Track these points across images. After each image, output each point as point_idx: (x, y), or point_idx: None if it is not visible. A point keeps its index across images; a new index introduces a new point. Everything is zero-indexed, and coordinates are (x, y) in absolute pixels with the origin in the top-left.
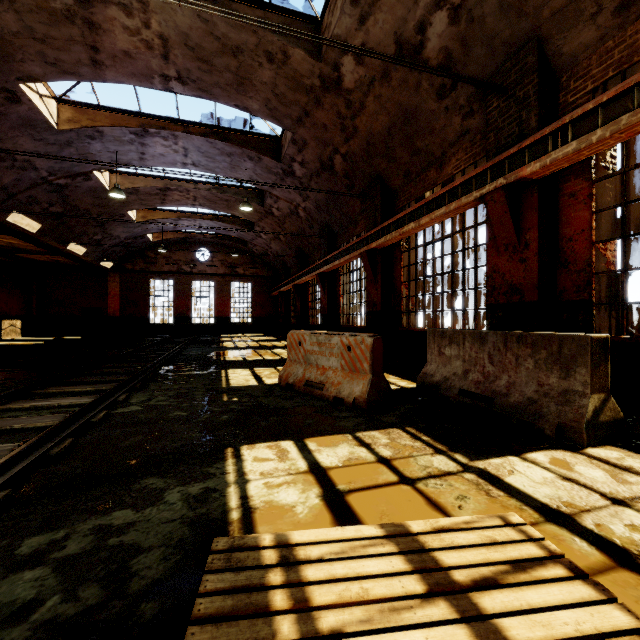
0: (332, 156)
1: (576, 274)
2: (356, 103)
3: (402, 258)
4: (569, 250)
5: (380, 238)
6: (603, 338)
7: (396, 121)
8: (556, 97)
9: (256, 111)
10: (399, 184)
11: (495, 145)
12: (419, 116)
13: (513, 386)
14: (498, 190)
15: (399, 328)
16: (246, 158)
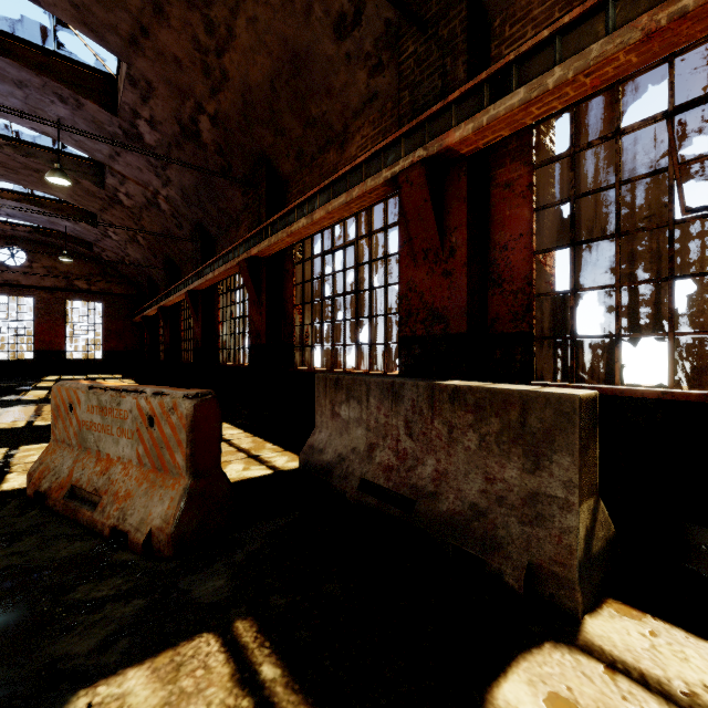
0: (196, 116)
1: (513, 296)
2: (221, 26)
3: (295, 272)
4: (504, 262)
5: (263, 241)
6: (592, 398)
7: (281, 69)
8: (487, 48)
9: (50, 4)
10: (291, 170)
11: (411, 108)
12: (312, 64)
13: (445, 479)
14: (416, 166)
15: (290, 368)
16: (54, 97)
